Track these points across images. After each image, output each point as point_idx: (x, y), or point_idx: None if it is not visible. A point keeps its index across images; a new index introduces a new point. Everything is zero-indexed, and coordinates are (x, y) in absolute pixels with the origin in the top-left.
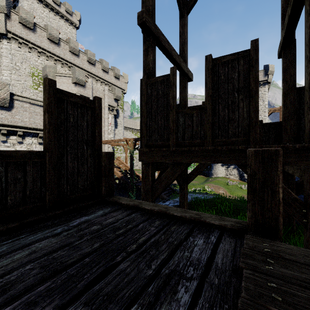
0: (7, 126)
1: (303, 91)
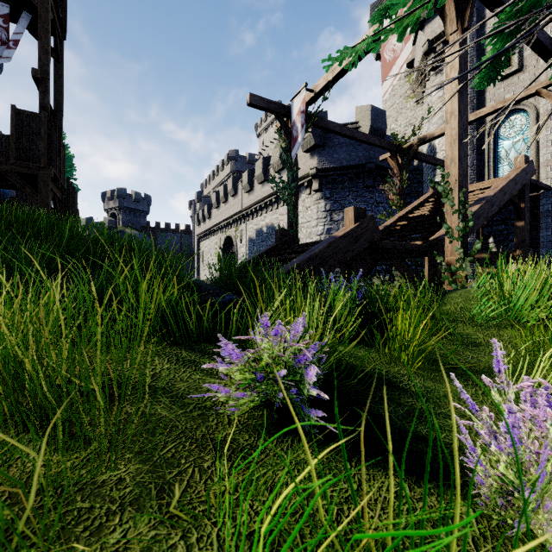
0: None
1: None
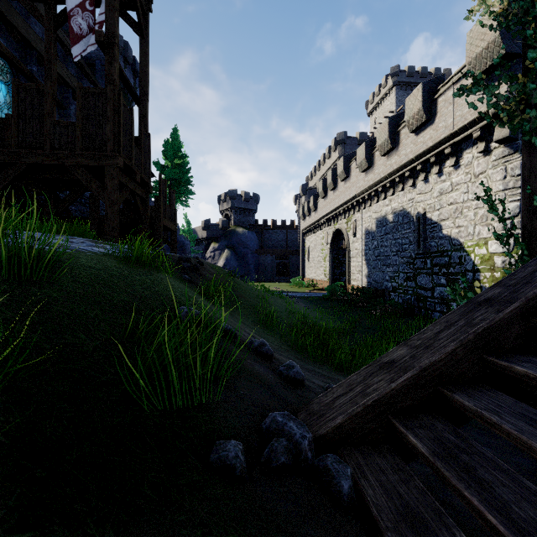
0: (433, 148)
1: None
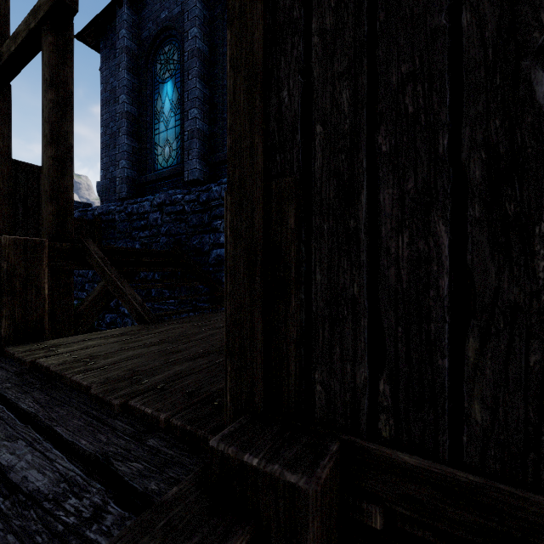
0: None
1: (22, 169)
